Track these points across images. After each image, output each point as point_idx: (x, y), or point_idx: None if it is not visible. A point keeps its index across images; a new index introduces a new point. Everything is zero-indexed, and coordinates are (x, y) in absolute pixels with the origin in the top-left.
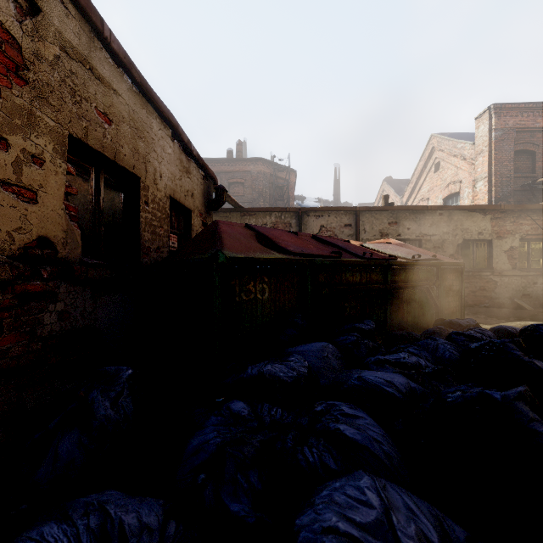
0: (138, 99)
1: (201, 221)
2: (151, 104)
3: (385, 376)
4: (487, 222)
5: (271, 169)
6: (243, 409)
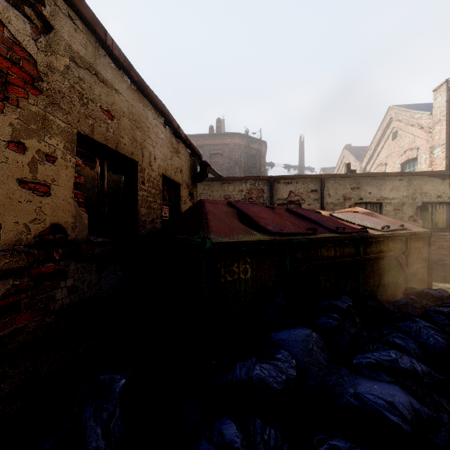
0: (136, 95)
1: (188, 191)
2: (147, 98)
3: (384, 392)
4: (446, 186)
5: (246, 141)
6: (235, 437)
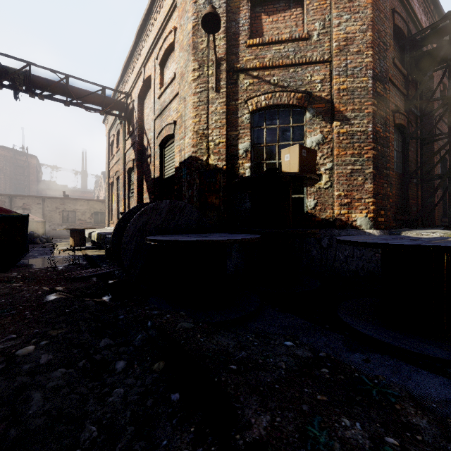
0: None
1: None
2: None
3: None
4: (104, 206)
5: (12, 153)
6: None
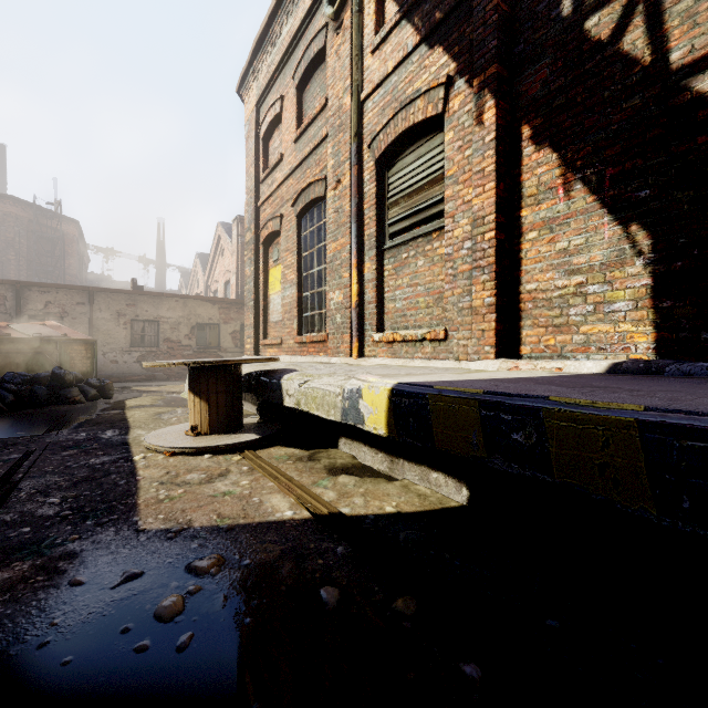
0: None
1: None
2: None
3: None
4: (216, 310)
5: (32, 213)
6: None
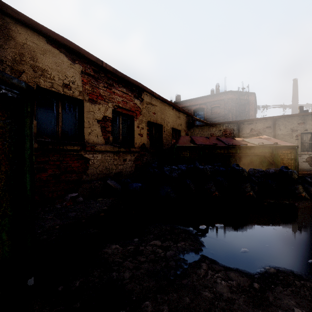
0: (162, 104)
1: (185, 133)
2: (166, 102)
3: None
4: None
5: (237, 95)
6: None
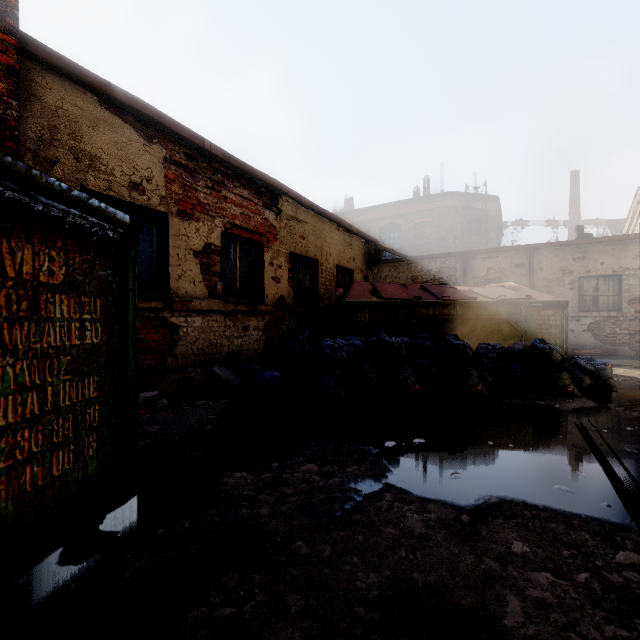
0: (317, 219)
1: (362, 276)
2: (324, 216)
3: None
4: None
5: (464, 201)
6: None
